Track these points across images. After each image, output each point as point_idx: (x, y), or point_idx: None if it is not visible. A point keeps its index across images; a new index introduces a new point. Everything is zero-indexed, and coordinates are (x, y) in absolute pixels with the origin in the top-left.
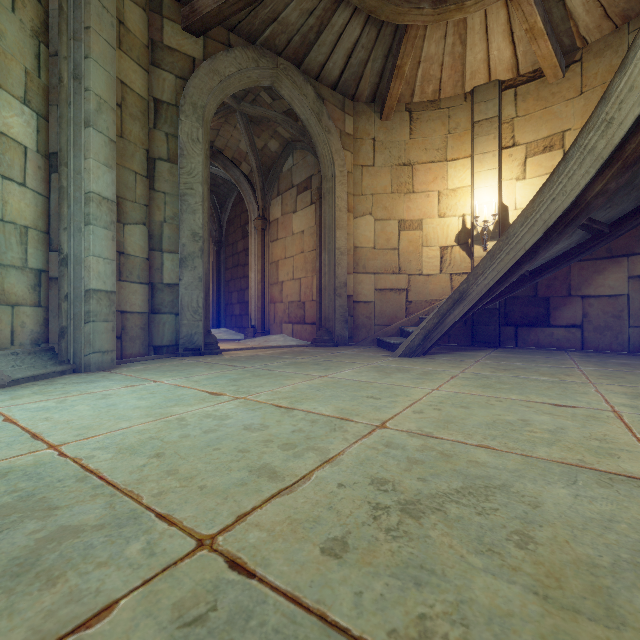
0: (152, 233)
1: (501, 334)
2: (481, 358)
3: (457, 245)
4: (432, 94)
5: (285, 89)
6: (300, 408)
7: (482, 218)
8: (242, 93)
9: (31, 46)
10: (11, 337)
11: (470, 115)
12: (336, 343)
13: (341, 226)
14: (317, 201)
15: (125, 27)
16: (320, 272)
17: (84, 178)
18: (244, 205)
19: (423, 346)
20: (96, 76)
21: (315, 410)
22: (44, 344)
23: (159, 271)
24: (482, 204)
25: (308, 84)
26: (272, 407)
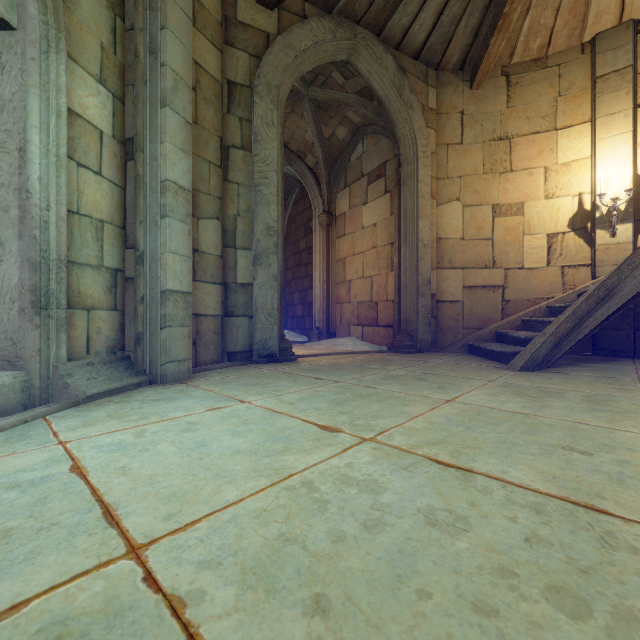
0: (225, 228)
1: (636, 341)
2: (637, 375)
3: (571, 231)
4: (537, 50)
5: (363, 62)
6: (479, 470)
7: (608, 195)
8: (312, 76)
9: (107, 19)
10: (87, 345)
11: (589, 70)
12: (419, 349)
13: (424, 215)
14: (395, 188)
15: (199, 2)
16: (398, 268)
17: (160, 165)
18: (306, 201)
19: (549, 357)
20: (172, 49)
21: (509, 477)
22: (120, 352)
23: (233, 270)
24: (608, 178)
25: (388, 54)
26: (431, 464)
